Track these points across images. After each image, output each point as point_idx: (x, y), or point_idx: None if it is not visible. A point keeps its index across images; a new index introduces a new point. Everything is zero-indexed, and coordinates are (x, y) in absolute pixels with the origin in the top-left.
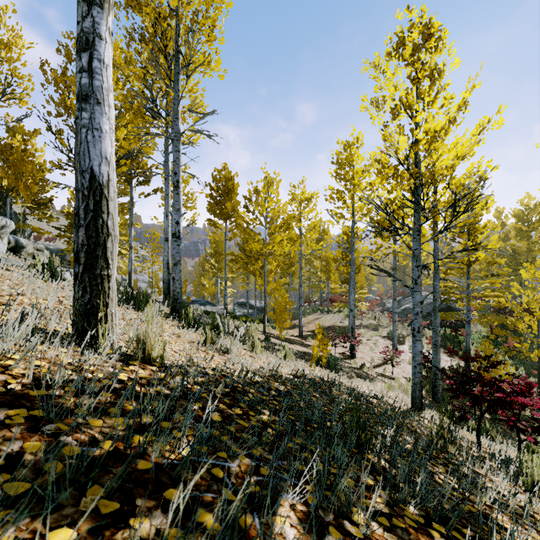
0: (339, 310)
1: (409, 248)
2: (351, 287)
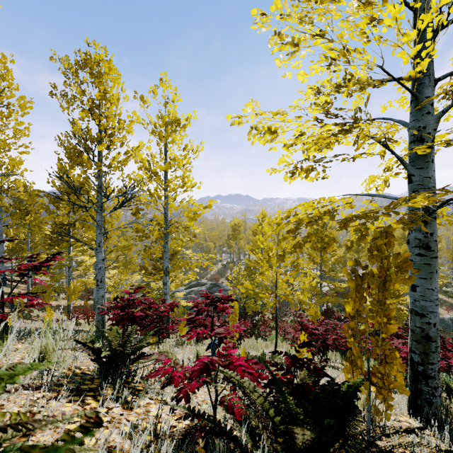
0: None
1: None
2: None
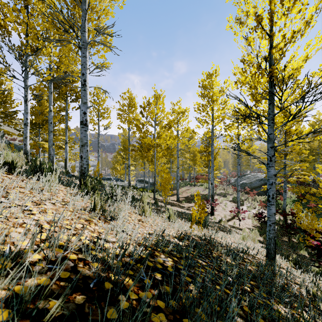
0: (201, 184)
1: (266, 133)
2: (211, 168)
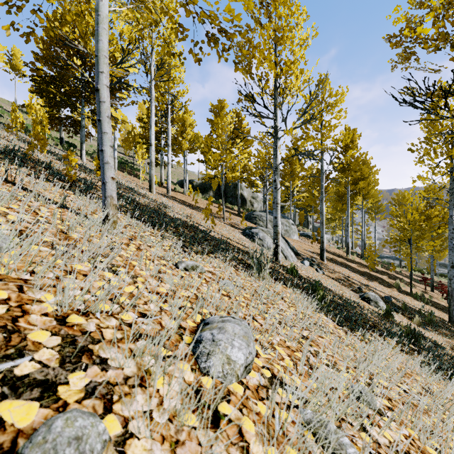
0: None
1: None
2: None
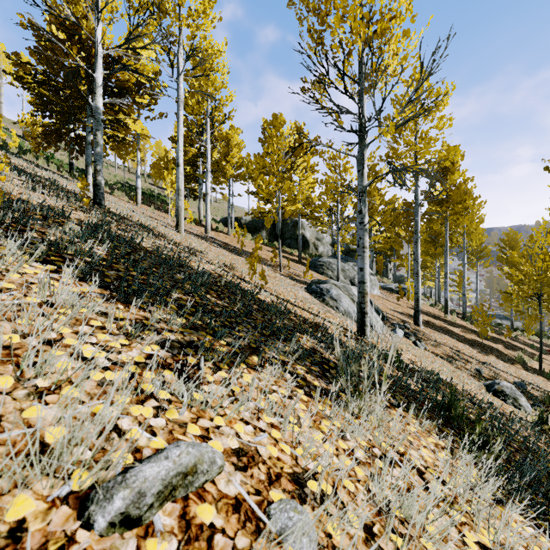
0: None
1: None
2: None
